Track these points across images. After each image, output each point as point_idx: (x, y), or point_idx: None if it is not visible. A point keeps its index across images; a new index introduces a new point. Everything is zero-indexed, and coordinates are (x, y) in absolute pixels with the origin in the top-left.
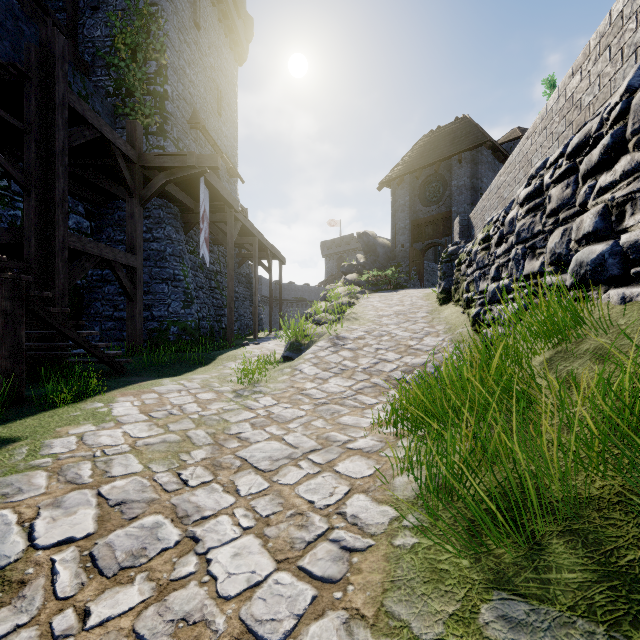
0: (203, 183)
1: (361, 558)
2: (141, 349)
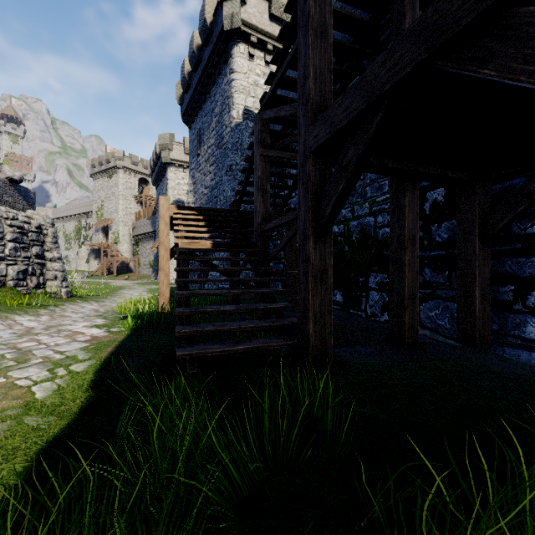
0: None
1: (3, 320)
2: None
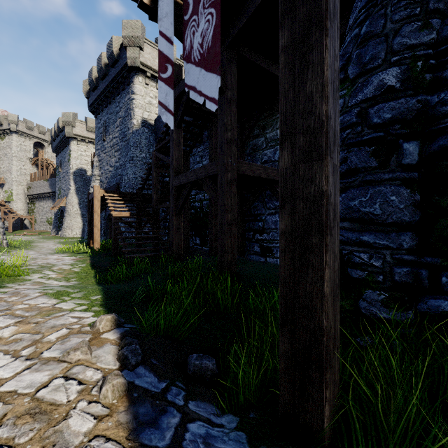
0: (161, 4)
1: None
2: (224, 270)
